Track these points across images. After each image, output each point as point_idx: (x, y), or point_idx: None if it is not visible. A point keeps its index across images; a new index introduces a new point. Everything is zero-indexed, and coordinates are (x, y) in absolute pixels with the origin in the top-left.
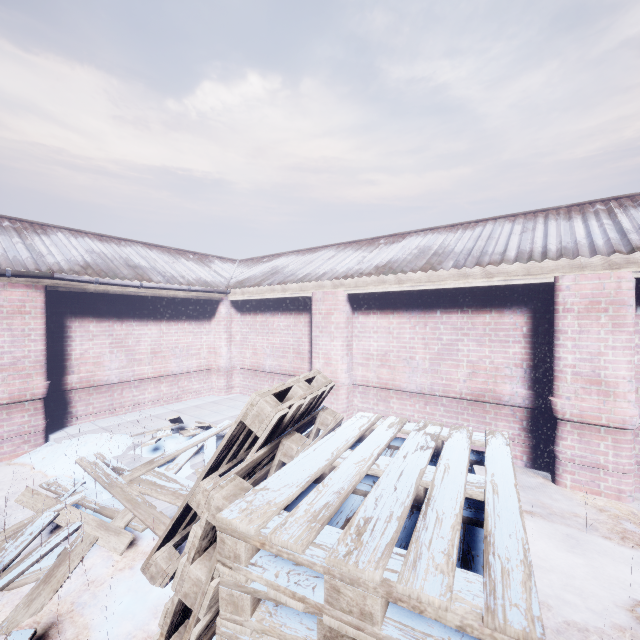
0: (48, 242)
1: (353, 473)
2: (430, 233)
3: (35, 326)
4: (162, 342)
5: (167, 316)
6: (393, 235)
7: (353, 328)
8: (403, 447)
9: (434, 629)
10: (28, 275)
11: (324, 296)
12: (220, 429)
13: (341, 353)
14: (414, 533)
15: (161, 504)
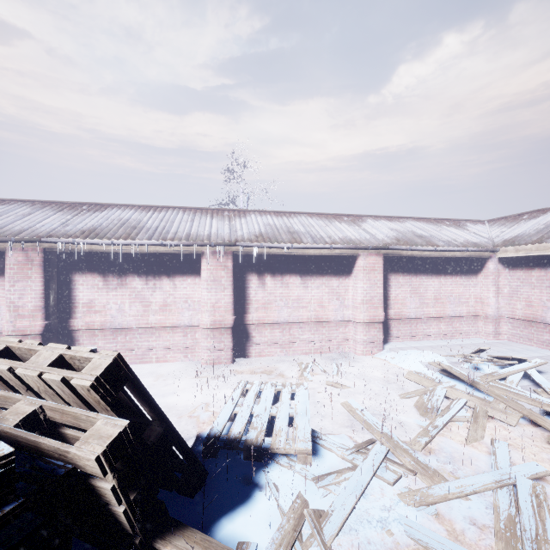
0: (369, 226)
1: None
2: None
3: (379, 278)
4: (441, 291)
5: (444, 272)
6: None
7: None
8: None
9: None
10: (378, 248)
11: None
12: (535, 364)
13: None
14: None
15: (525, 404)
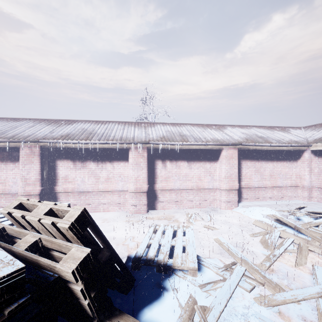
0: (228, 131)
1: None
2: None
3: (235, 163)
4: (274, 171)
5: (276, 159)
6: None
7: None
8: None
9: None
10: (234, 144)
11: None
12: None
13: None
14: None
15: None
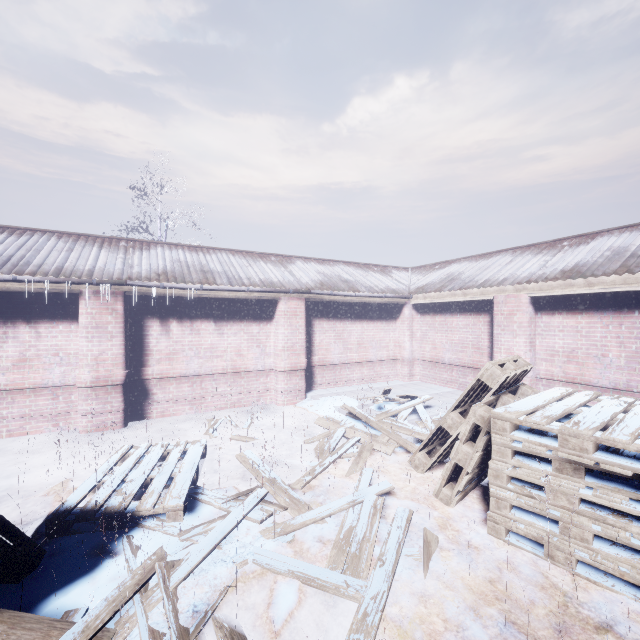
0: (296, 268)
1: (564, 408)
2: (627, 231)
3: (301, 324)
4: (364, 336)
5: (367, 317)
6: (579, 236)
7: (536, 327)
8: (599, 403)
9: (622, 460)
10: (299, 292)
11: (506, 299)
12: (424, 400)
13: (524, 349)
14: (610, 427)
15: (403, 435)
